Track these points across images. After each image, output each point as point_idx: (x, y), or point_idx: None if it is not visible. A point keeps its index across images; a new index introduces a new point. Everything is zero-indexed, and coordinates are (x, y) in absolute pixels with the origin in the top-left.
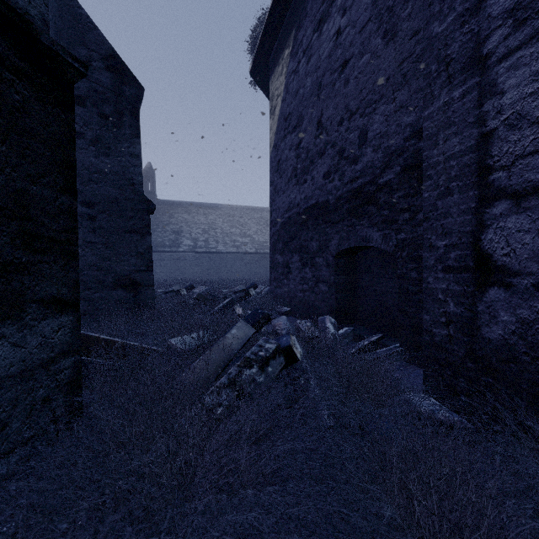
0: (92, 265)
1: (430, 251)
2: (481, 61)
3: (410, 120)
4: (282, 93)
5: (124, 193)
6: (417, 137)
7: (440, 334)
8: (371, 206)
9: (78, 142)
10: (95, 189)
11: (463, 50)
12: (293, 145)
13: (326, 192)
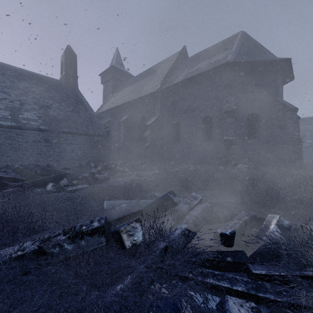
0: None
1: None
2: None
3: None
4: None
5: None
6: None
7: None
8: None
9: None
10: None
11: None
12: None
13: None
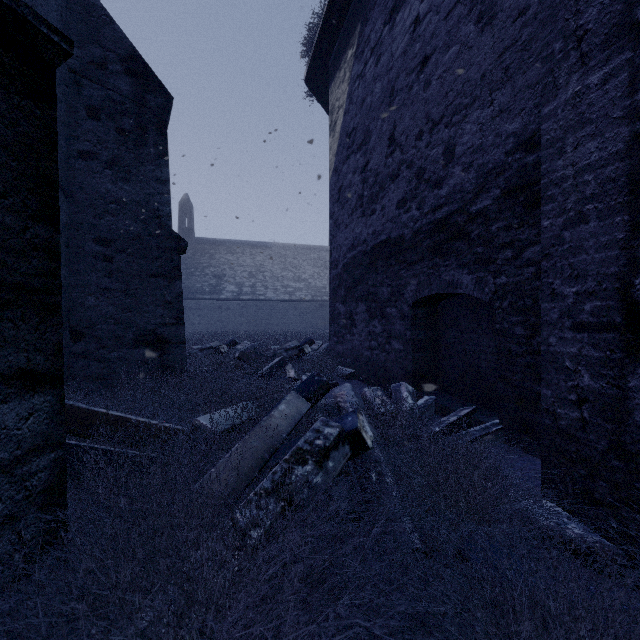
0: (108, 318)
1: (553, 301)
2: (634, 28)
3: (514, 127)
4: (344, 103)
5: (148, 227)
6: (523, 150)
7: (568, 417)
8: (460, 242)
9: (91, 165)
10: (112, 223)
11: (605, 15)
12: (358, 167)
13: (400, 225)
